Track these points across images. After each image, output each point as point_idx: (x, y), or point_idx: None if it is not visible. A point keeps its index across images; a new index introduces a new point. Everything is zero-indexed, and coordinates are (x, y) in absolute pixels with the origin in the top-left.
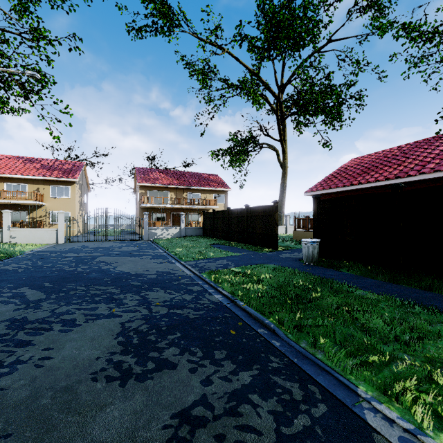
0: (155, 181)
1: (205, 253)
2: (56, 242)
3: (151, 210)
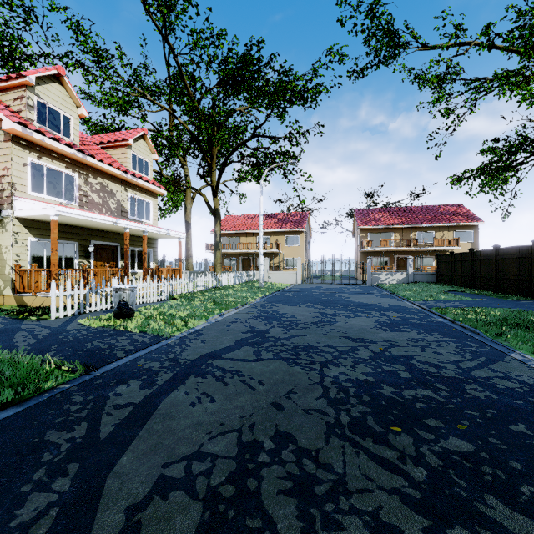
0: (376, 222)
1: (436, 296)
2: (296, 283)
3: (372, 254)
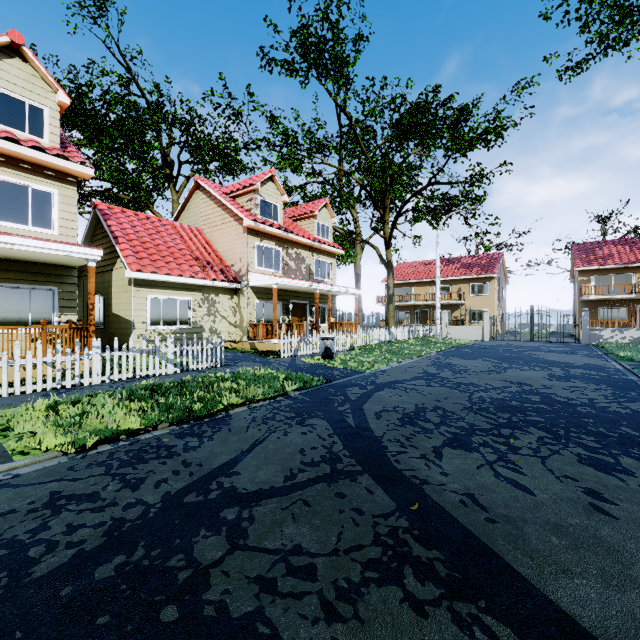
0: (605, 260)
1: None
2: (481, 339)
3: (597, 303)
